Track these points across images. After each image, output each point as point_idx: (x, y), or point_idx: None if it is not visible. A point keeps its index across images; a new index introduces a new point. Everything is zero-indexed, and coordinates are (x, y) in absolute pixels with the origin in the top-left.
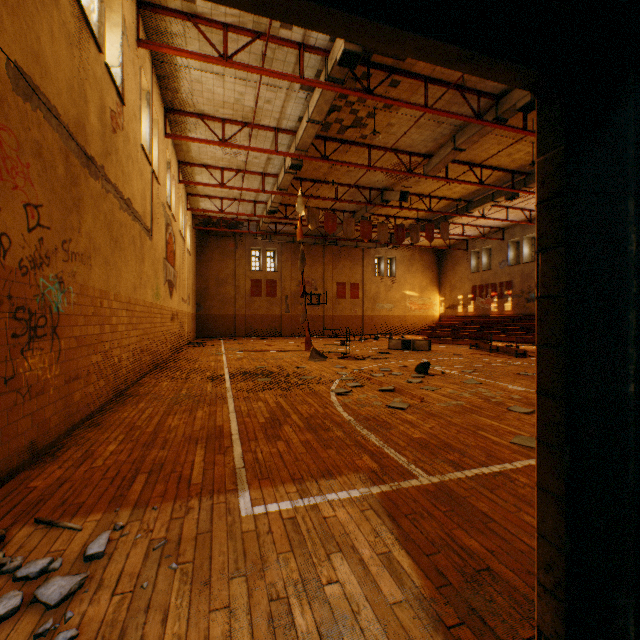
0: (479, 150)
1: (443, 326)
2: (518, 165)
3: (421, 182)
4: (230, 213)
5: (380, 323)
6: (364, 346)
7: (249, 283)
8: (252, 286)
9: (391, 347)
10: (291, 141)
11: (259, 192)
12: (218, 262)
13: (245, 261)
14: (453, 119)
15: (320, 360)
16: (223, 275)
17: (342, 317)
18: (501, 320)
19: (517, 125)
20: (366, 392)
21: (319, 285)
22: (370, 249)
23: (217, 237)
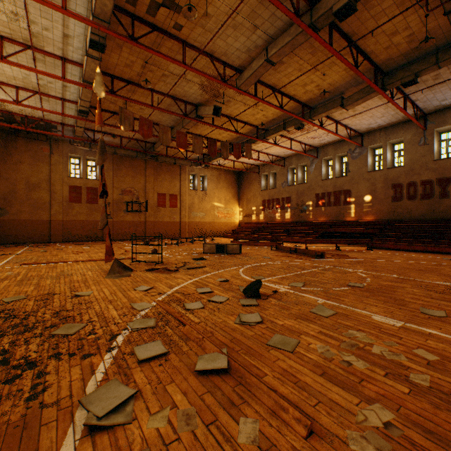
0: (283, 74)
1: (243, 230)
2: (308, 98)
3: (231, 103)
4: (29, 106)
5: (195, 228)
6: (180, 250)
7: (67, 189)
8: (71, 192)
9: (206, 251)
10: (90, 10)
11: (58, 78)
12: (29, 165)
13: (62, 167)
14: (268, 25)
15: (122, 276)
16: (35, 179)
17: (162, 223)
18: (284, 225)
19: (318, 49)
20: (170, 388)
21: (141, 194)
22: (186, 167)
23: (27, 139)
